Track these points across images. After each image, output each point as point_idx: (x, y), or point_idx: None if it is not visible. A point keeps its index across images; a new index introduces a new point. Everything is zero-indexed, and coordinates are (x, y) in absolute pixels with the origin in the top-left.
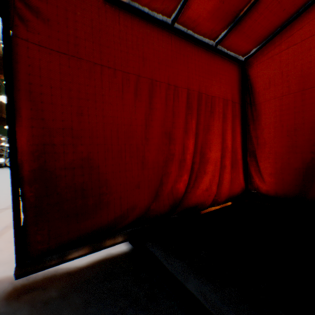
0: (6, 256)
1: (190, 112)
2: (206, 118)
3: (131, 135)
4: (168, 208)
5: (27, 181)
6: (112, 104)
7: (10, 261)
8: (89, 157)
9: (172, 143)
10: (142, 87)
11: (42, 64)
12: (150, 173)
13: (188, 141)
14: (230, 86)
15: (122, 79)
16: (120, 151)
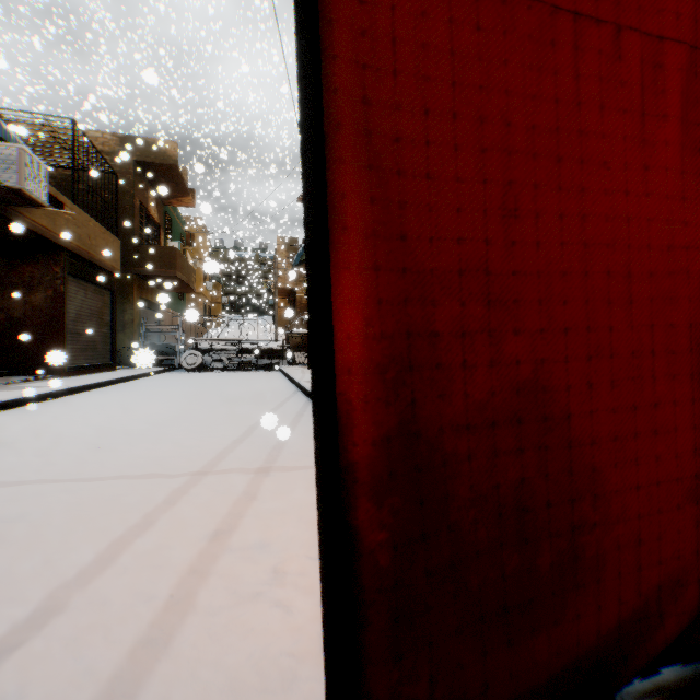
0: (241, 658)
1: None
2: None
3: (668, 289)
4: None
5: (364, 483)
6: (609, 166)
7: (255, 681)
8: (539, 379)
9: None
10: None
11: (396, 25)
12: None
13: None
14: None
15: (638, 65)
16: (635, 353)
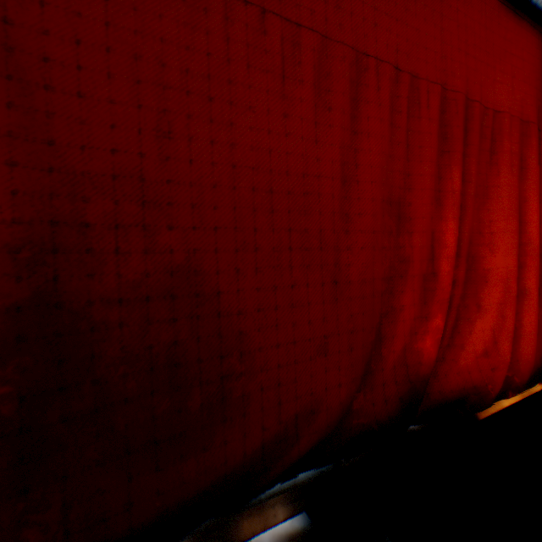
0: None
1: (445, 149)
2: (480, 167)
3: (306, 204)
4: (395, 407)
5: None
6: (257, 110)
7: None
8: (192, 265)
9: (403, 230)
10: (334, 70)
11: None
12: (354, 311)
13: (443, 224)
14: (531, 90)
15: (281, 41)
16: (278, 248)
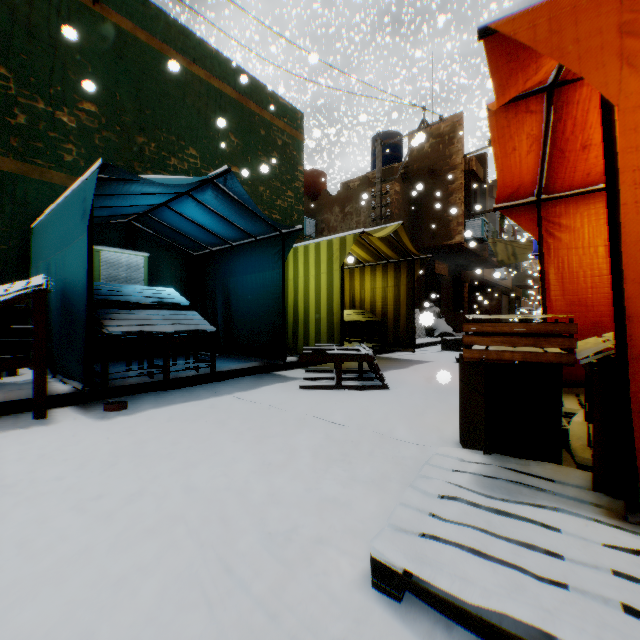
0: None
1: None
2: None
3: None
4: None
5: None
6: None
7: None
8: None
9: None
10: None
11: None
12: None
13: None
14: None
15: None
16: None
